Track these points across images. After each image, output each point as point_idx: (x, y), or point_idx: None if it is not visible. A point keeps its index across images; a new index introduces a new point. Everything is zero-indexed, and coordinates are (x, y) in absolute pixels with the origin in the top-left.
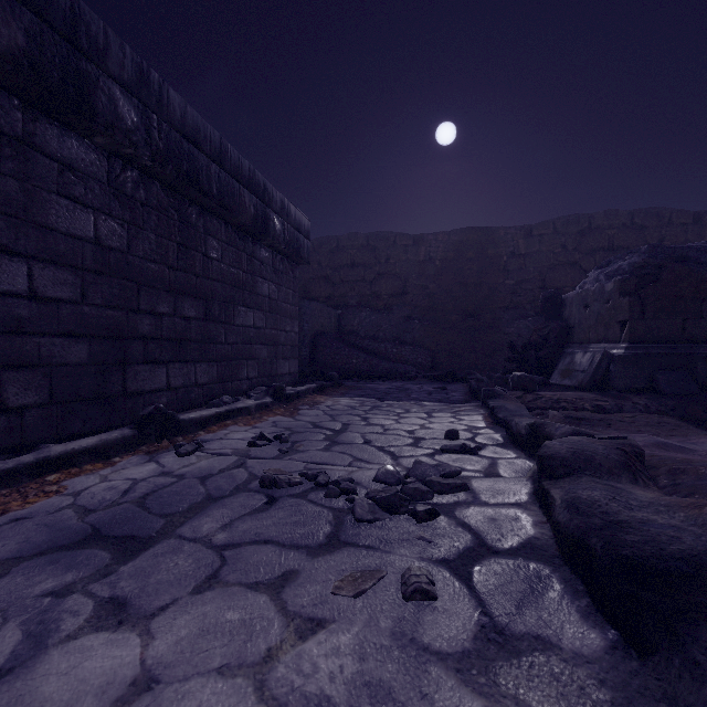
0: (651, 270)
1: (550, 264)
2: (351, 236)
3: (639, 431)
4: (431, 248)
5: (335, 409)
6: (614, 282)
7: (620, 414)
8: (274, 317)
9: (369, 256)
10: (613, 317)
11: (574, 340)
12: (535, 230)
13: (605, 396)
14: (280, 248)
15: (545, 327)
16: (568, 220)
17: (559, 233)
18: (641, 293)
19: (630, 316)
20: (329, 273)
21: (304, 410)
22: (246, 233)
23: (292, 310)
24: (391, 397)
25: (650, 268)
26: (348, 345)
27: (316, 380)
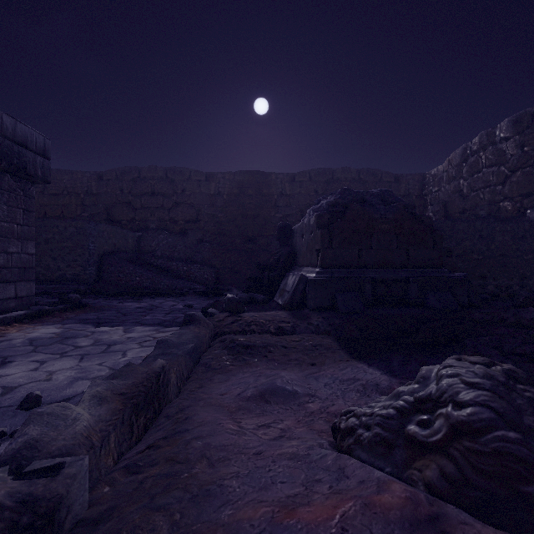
0: (339, 208)
1: (307, 203)
2: (152, 169)
3: (287, 360)
4: (220, 184)
5: None
6: (314, 216)
7: (291, 337)
8: None
9: (167, 187)
10: (314, 246)
11: (298, 263)
12: (297, 177)
13: (295, 315)
14: None
15: (278, 252)
16: (319, 172)
17: (313, 181)
18: (330, 226)
19: (321, 245)
20: (131, 199)
21: None
22: None
23: (22, 230)
24: (120, 320)
25: (338, 207)
26: (143, 263)
27: (57, 302)
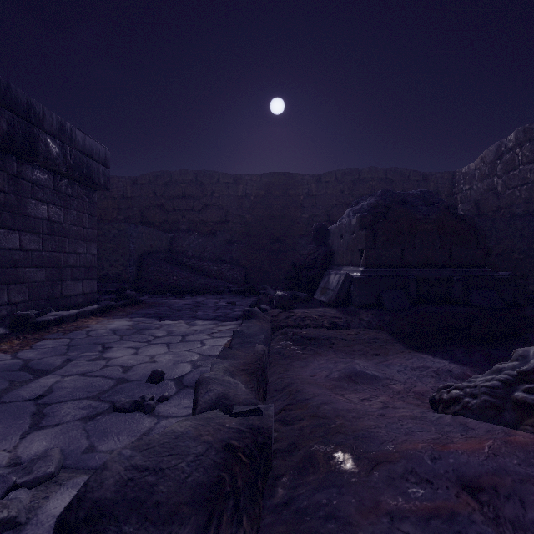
0: (381, 209)
1: (333, 204)
2: (182, 172)
3: (352, 351)
4: (247, 186)
5: (91, 335)
6: (357, 218)
7: (347, 331)
8: (58, 239)
9: (197, 190)
10: (356, 246)
11: (335, 263)
12: (323, 178)
13: (343, 312)
14: (61, 171)
15: (315, 252)
16: (345, 172)
17: (339, 181)
18: (374, 227)
19: (365, 245)
20: (163, 202)
21: (47, 340)
22: (5, 151)
23: (87, 233)
24: (177, 314)
25: (381, 208)
26: (176, 263)
27: (115, 299)
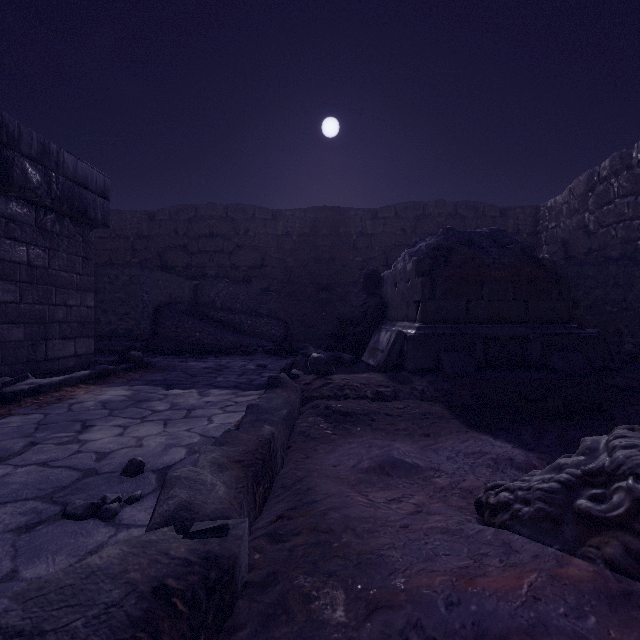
0: (442, 251)
1: (392, 244)
2: (210, 206)
3: (396, 430)
4: (288, 223)
5: (72, 410)
6: (412, 262)
7: (393, 404)
8: (41, 289)
9: (228, 228)
10: (412, 296)
11: (389, 317)
12: (380, 213)
13: (393, 379)
14: (44, 203)
15: (365, 304)
16: (406, 206)
17: (399, 217)
18: (432, 274)
19: (422, 296)
20: (187, 242)
21: (14, 416)
22: None
23: (81, 281)
24: (190, 381)
25: (441, 250)
26: (201, 316)
27: (117, 361)
